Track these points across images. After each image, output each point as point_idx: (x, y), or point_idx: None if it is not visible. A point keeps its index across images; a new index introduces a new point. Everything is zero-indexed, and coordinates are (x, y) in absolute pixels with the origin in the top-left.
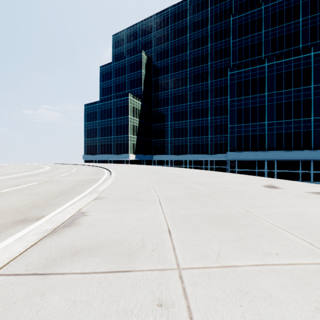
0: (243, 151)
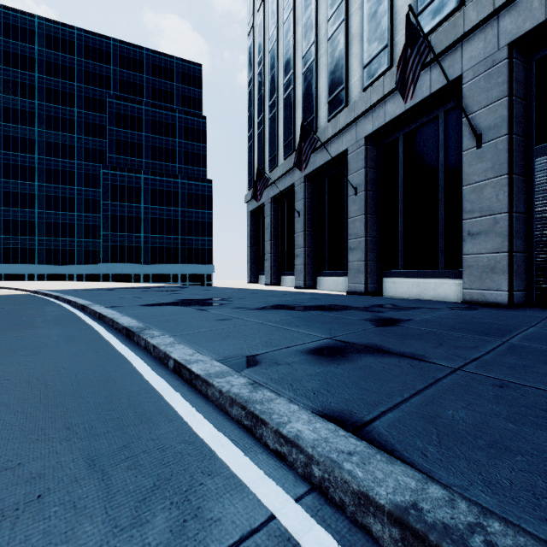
0: (118, 263)
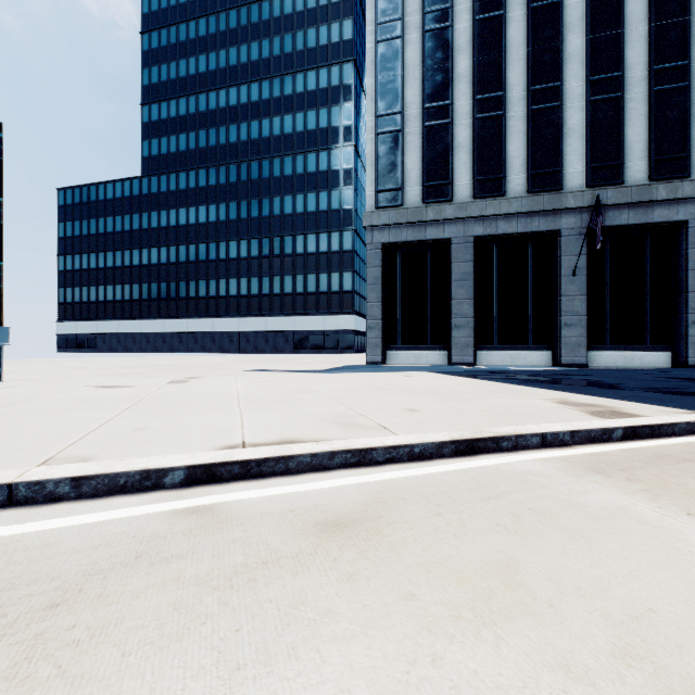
0: None
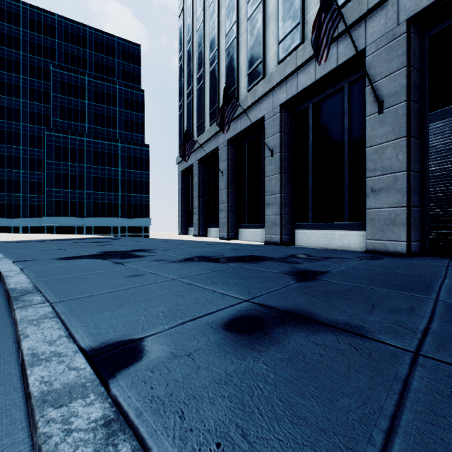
0: (62, 217)
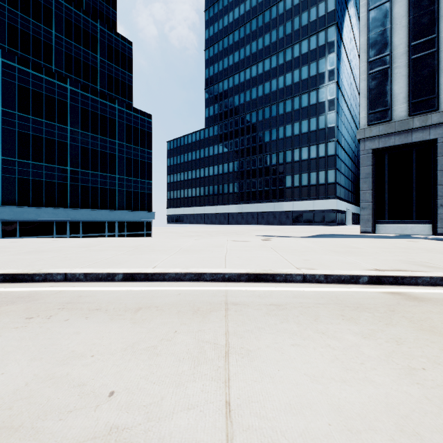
0: (32, 206)
